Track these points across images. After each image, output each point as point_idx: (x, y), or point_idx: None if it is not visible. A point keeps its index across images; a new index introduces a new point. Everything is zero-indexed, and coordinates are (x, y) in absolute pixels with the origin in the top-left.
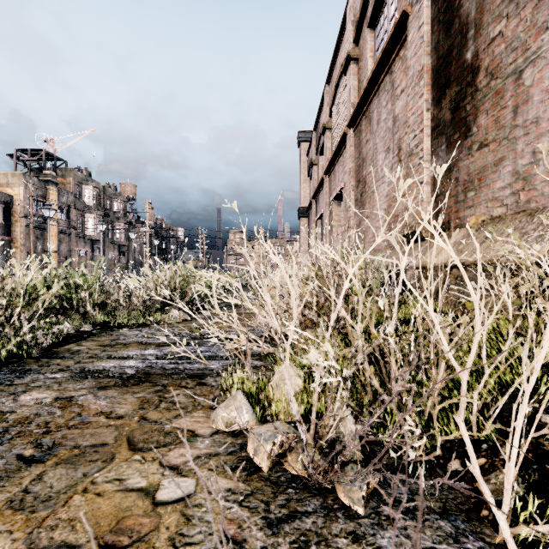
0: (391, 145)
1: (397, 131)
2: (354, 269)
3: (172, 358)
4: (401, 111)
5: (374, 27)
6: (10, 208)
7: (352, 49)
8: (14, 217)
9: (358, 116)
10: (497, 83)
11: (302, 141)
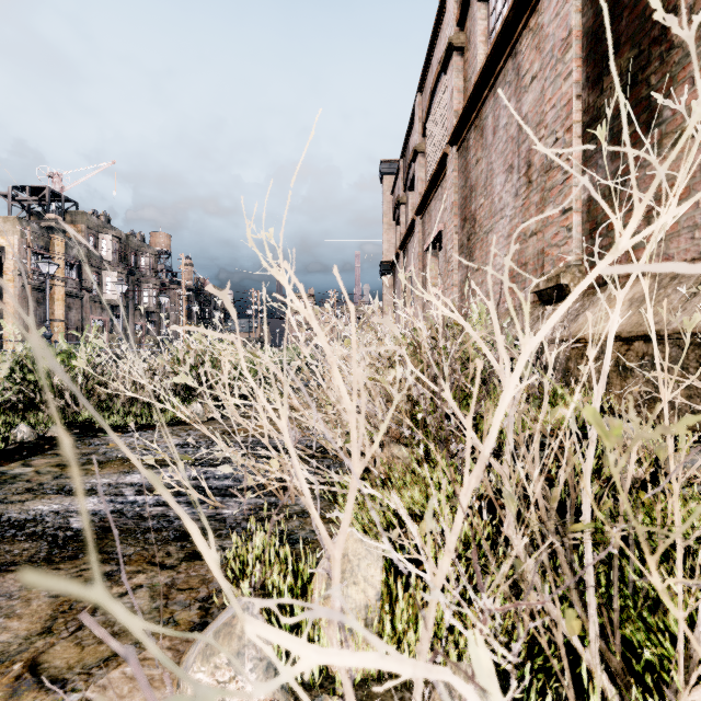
0: (515, 161)
1: (525, 139)
2: (539, 338)
3: None
4: (532, 107)
5: None
6: (2, 263)
7: (455, 34)
8: (6, 275)
9: (464, 127)
10: None
11: (385, 173)
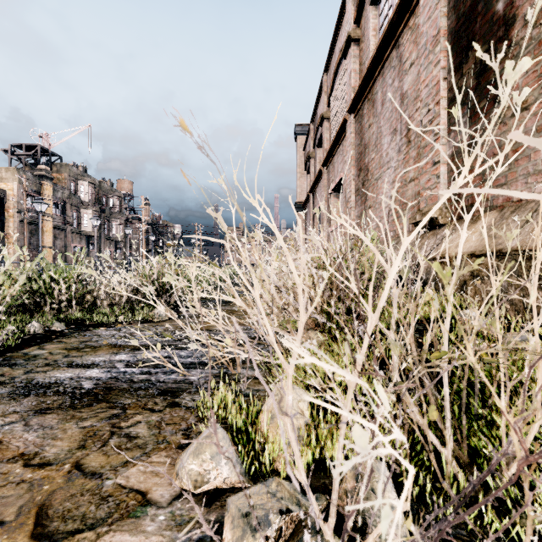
0: (398, 126)
1: (406, 109)
2: (412, 237)
3: (146, 365)
4: (411, 86)
5: (377, 3)
6: (4, 203)
7: (352, 29)
8: (7, 212)
9: (359, 99)
10: (541, 31)
11: (299, 134)
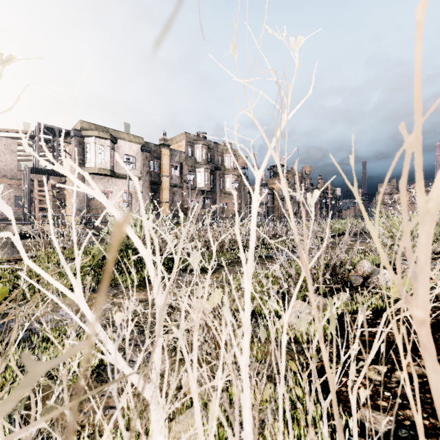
0: None
1: None
2: None
3: None
4: None
5: None
6: (274, 193)
7: None
8: (275, 197)
9: None
10: None
11: None
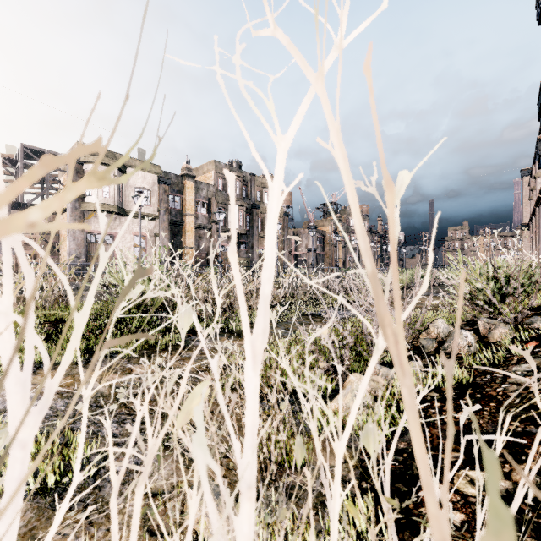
0: None
1: None
2: None
3: None
4: None
5: None
6: (324, 237)
7: (536, 174)
8: (326, 242)
9: (537, 205)
10: None
11: (524, 176)
